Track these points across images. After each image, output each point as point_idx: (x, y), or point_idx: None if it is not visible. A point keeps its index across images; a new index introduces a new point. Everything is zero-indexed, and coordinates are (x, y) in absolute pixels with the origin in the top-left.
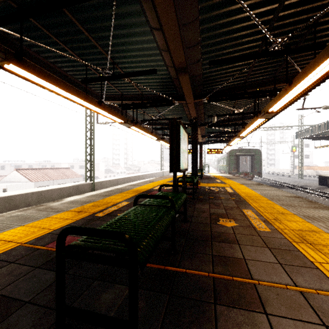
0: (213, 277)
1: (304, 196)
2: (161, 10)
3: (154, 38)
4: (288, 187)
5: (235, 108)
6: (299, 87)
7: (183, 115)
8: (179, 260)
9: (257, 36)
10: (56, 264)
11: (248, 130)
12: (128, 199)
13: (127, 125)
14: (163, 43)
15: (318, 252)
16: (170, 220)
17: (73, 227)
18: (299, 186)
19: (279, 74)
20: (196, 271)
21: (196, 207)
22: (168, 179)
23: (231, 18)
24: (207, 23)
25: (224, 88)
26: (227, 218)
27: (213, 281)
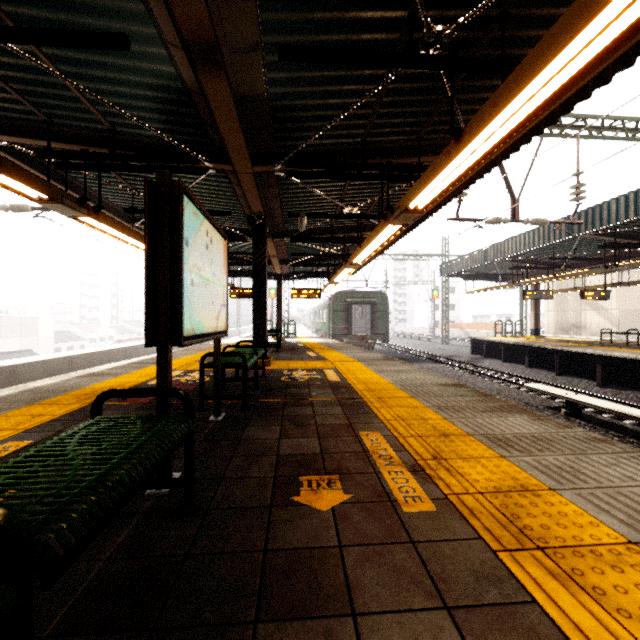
0: None
1: (455, 376)
2: None
3: None
4: (430, 359)
5: (344, 204)
6: (476, 146)
7: (236, 208)
8: None
9: (392, 13)
10: None
11: (367, 252)
12: (37, 429)
13: (64, 209)
14: None
15: (580, 592)
16: None
17: None
18: (446, 358)
19: (426, 137)
20: None
21: (243, 440)
22: (203, 353)
23: None
24: None
25: (321, 147)
26: (324, 470)
27: None
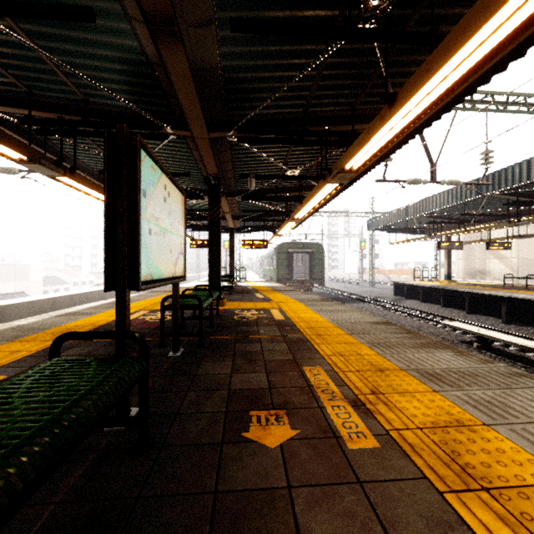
0: None
1: (381, 314)
2: None
3: None
4: (359, 300)
5: (287, 167)
6: (408, 109)
7: (195, 171)
8: None
9: None
10: None
11: (307, 208)
12: (12, 364)
13: (42, 169)
14: None
15: None
16: None
17: None
18: (373, 299)
19: (359, 108)
20: None
21: (198, 375)
22: (166, 295)
23: None
24: None
25: (268, 116)
26: (272, 405)
27: None
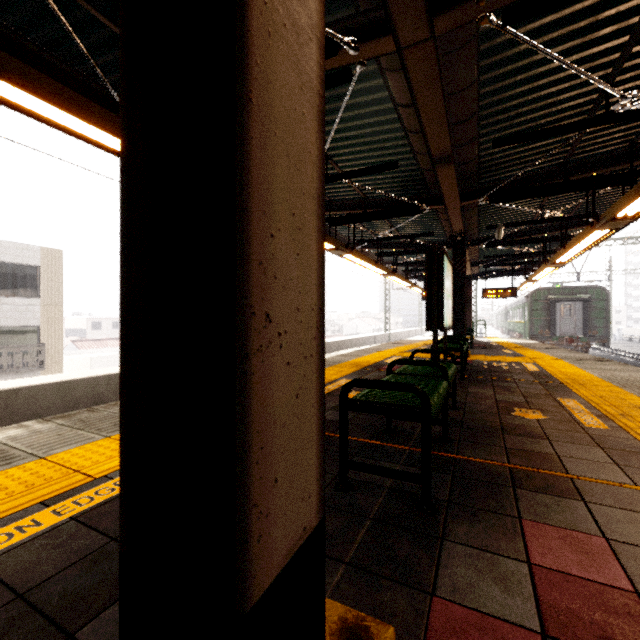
0: (509, 467)
1: None
2: (420, 89)
3: (399, 118)
4: None
5: (544, 208)
6: None
7: (436, 227)
8: (457, 449)
9: (588, 88)
10: (340, 417)
11: (573, 251)
12: (348, 376)
13: (338, 252)
14: (413, 123)
15: None
16: (445, 391)
17: (358, 380)
18: None
19: None
20: (483, 460)
21: (469, 392)
22: (404, 346)
23: (536, 71)
24: (491, 84)
25: (521, 176)
26: (529, 408)
27: (509, 471)
